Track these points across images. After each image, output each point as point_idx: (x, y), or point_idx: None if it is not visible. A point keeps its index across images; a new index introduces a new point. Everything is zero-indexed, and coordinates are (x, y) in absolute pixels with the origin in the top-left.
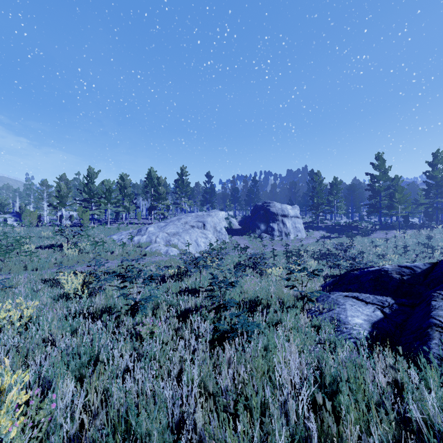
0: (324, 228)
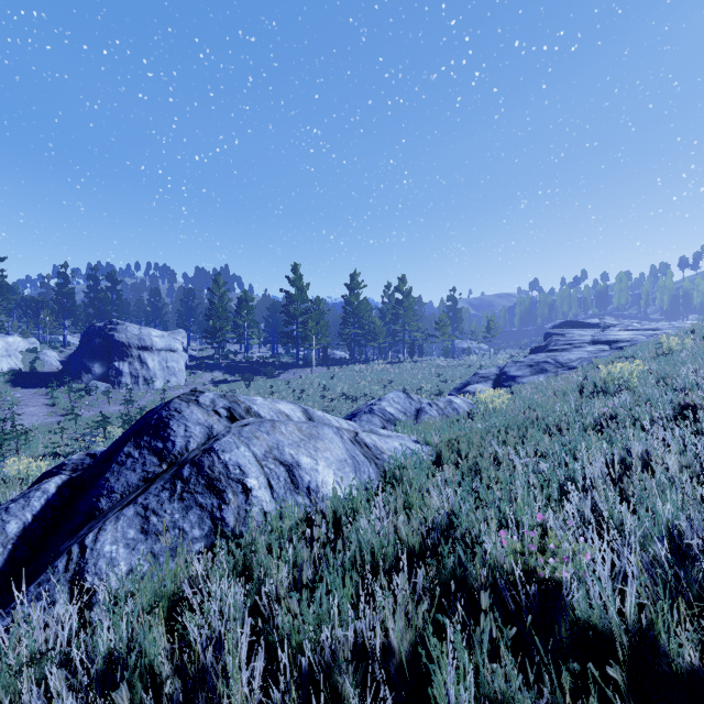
0: (225, 366)
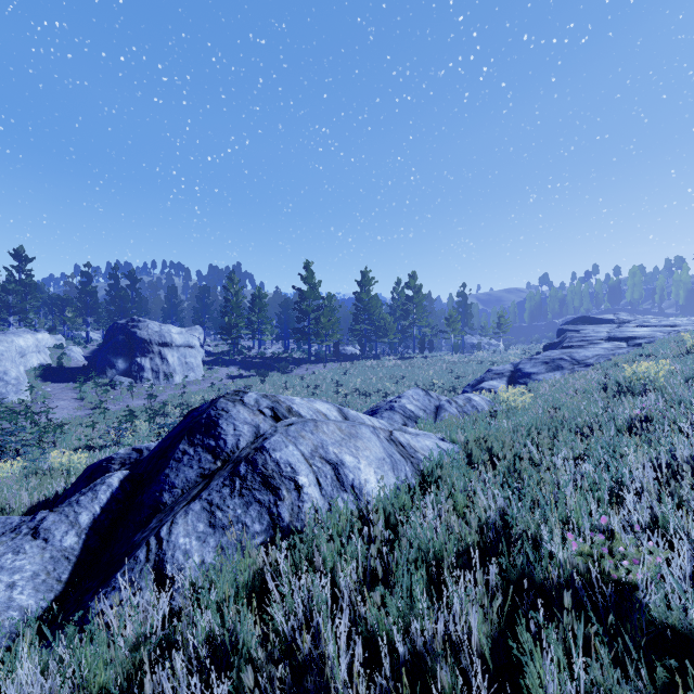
0: (240, 362)
